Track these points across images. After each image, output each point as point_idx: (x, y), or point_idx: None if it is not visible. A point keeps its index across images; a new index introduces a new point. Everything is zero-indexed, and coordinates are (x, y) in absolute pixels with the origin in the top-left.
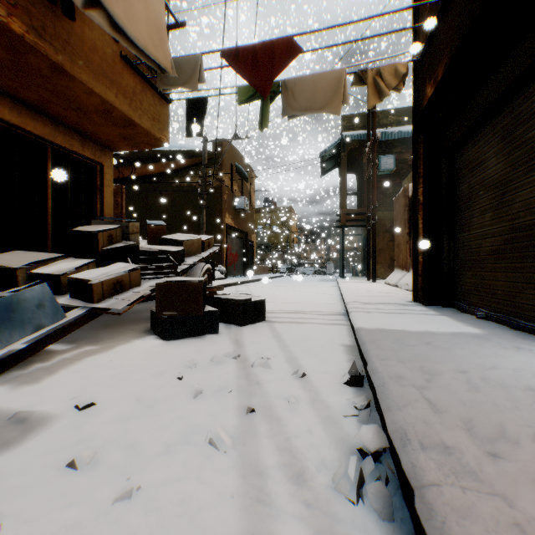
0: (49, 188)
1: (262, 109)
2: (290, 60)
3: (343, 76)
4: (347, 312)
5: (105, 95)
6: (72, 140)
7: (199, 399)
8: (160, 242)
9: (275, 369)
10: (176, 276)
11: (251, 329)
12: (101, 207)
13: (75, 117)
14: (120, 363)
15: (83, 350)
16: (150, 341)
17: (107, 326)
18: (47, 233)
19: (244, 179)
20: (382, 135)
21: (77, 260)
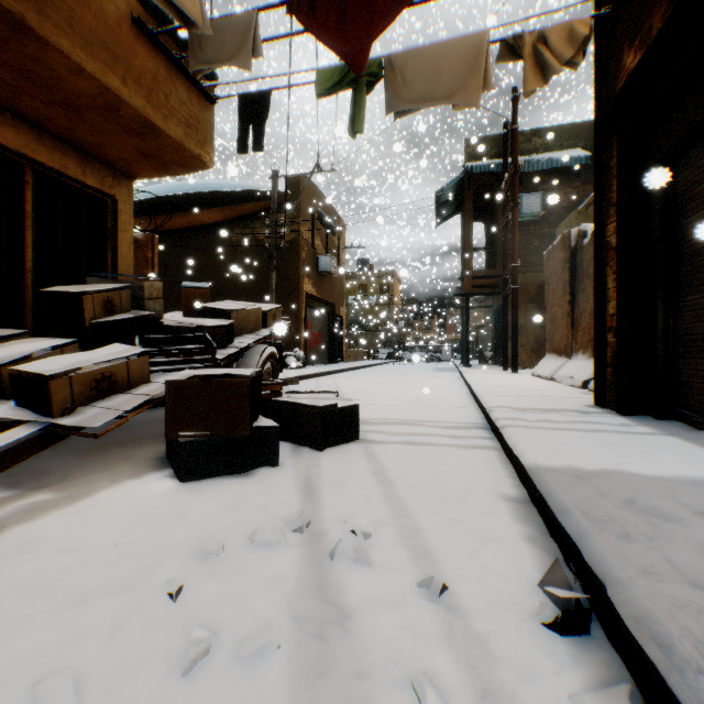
0: (27, 230)
1: (355, 103)
2: (400, 9)
3: (484, 44)
4: (491, 424)
5: (104, 78)
6: (65, 159)
7: (195, 681)
8: (198, 314)
9: (380, 567)
10: (214, 366)
11: (334, 457)
12: (114, 262)
13: (64, 119)
14: (73, 540)
15: (23, 505)
16: (155, 483)
17: (99, 448)
18: (24, 300)
19: (330, 231)
20: (524, 165)
21: (47, 340)
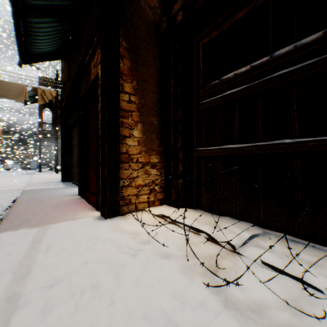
0: None
1: None
2: None
3: (26, 88)
4: None
5: None
6: None
7: None
8: None
9: None
10: None
11: None
12: None
13: None
14: None
15: None
16: None
17: None
18: None
19: None
20: None
21: None
